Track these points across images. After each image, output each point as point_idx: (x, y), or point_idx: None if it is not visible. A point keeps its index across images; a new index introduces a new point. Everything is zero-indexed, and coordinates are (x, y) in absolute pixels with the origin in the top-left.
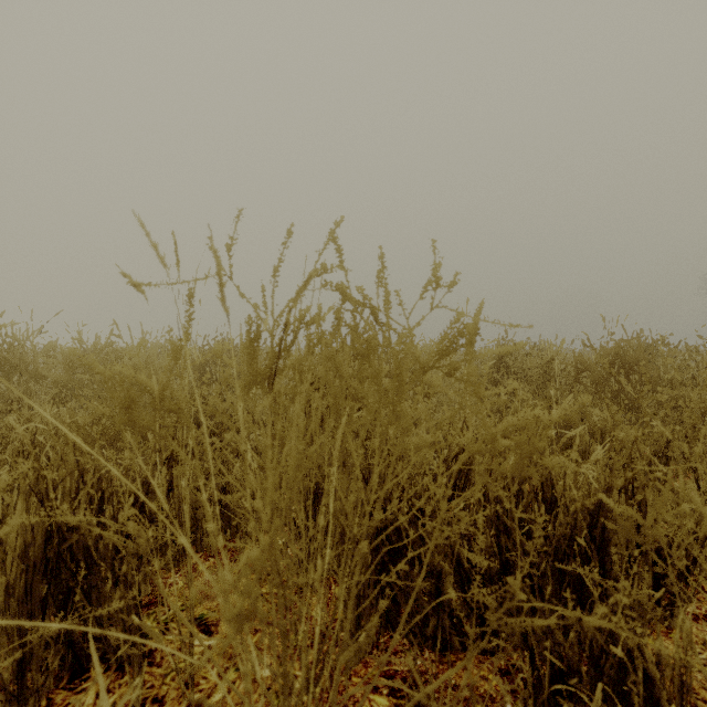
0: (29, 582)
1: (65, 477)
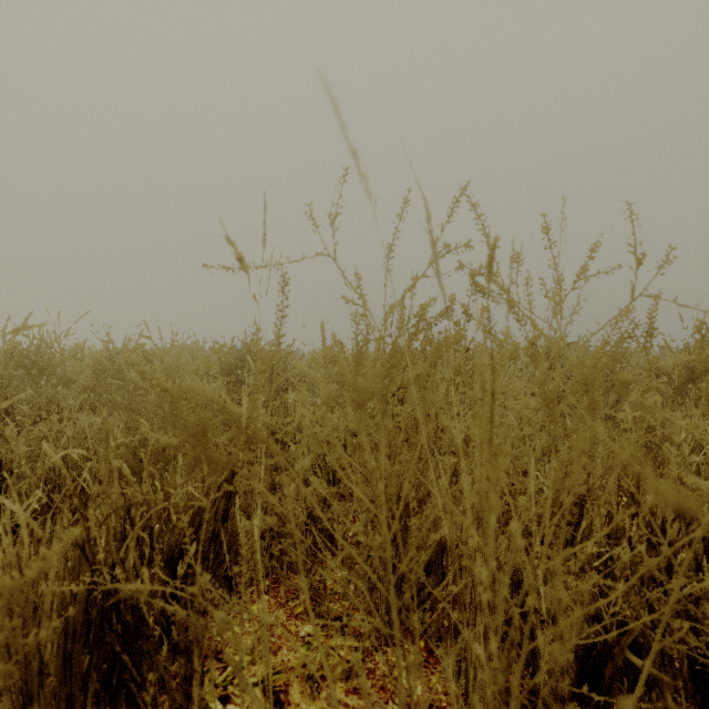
0: (67, 655)
1: (109, 514)
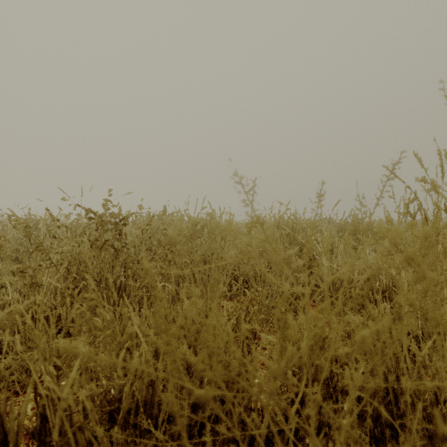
0: None
1: None
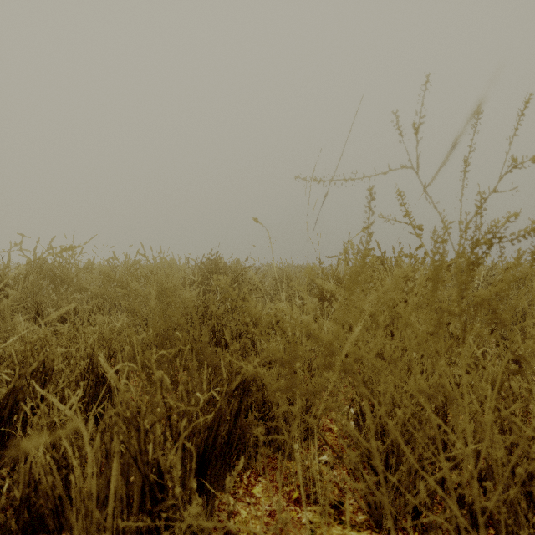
0: None
1: (154, 423)
